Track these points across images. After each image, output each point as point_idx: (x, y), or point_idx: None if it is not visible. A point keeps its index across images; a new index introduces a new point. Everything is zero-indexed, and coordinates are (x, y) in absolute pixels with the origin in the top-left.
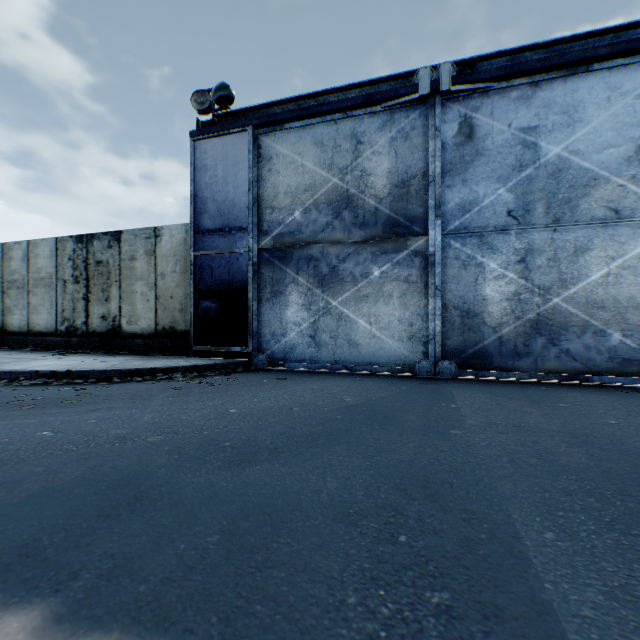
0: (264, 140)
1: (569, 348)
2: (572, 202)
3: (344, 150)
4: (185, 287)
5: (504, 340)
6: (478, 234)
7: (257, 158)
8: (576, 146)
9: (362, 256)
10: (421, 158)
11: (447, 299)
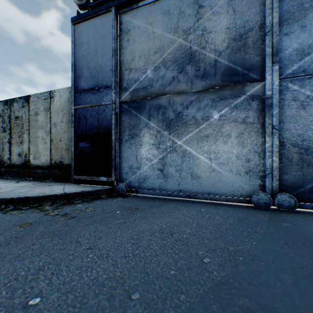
0: (124, 18)
1: None
2: None
3: (187, 15)
4: (69, 132)
5: None
6: None
7: (119, 32)
8: None
9: (203, 102)
10: (258, 12)
11: (284, 137)
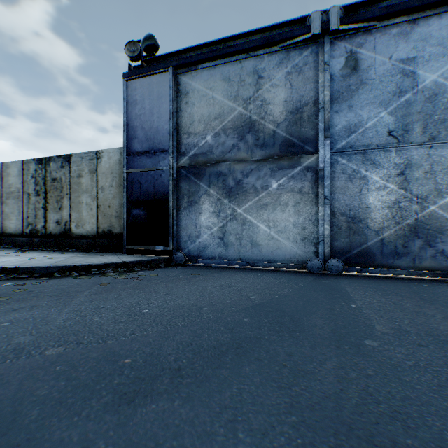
0: (182, 78)
1: (444, 249)
2: (447, 122)
3: (247, 84)
4: (120, 198)
5: (385, 242)
6: (362, 151)
7: (176, 93)
8: None
9: (262, 171)
10: (312, 89)
11: (335, 207)
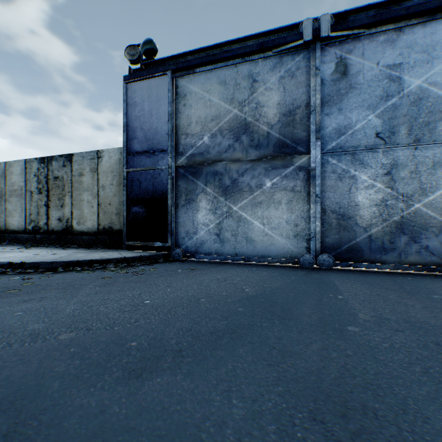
0: (180, 81)
1: (428, 245)
2: (431, 125)
3: (242, 87)
4: (120, 196)
5: (373, 238)
6: (351, 152)
7: (175, 96)
8: (434, 78)
9: (257, 171)
10: (304, 92)
11: (326, 205)
